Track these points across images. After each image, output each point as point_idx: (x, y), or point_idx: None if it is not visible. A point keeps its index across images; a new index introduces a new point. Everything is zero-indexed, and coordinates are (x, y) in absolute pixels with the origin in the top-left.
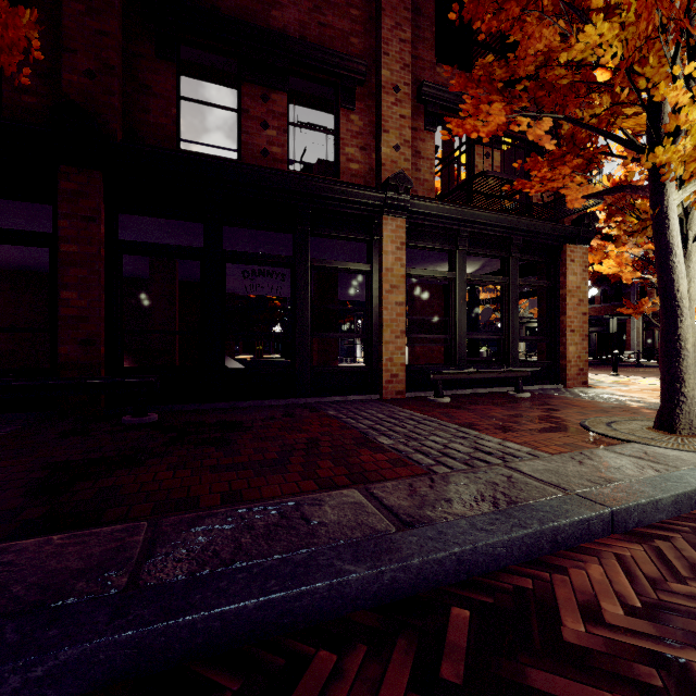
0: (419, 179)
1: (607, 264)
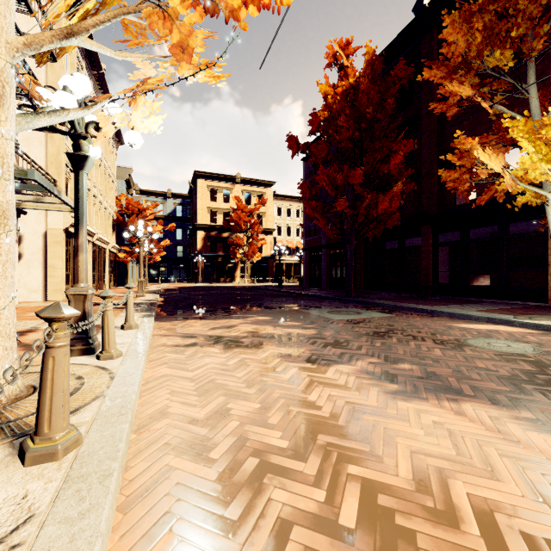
0: None
1: None
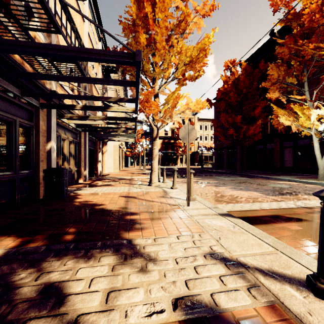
0: None
1: None
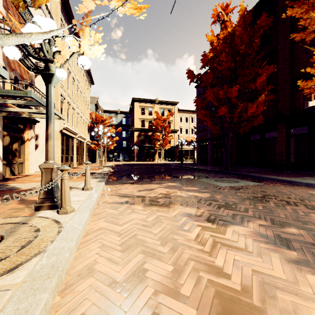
0: None
1: None
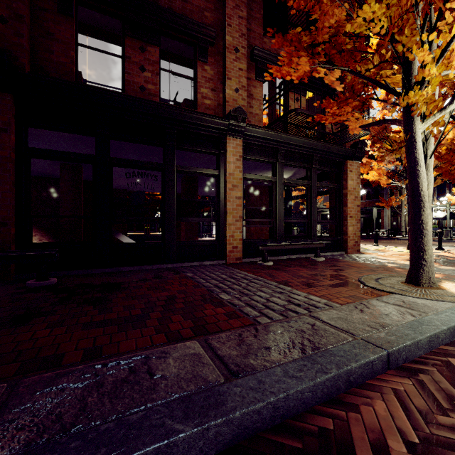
0: (252, 113)
1: (371, 174)
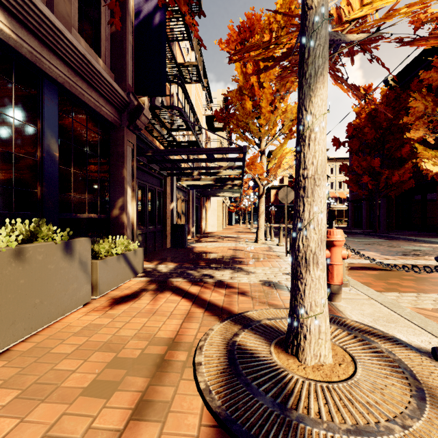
0: None
1: None
